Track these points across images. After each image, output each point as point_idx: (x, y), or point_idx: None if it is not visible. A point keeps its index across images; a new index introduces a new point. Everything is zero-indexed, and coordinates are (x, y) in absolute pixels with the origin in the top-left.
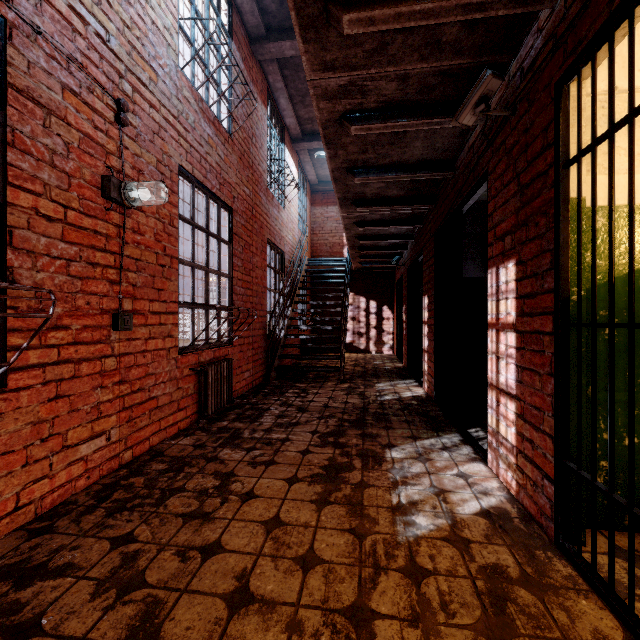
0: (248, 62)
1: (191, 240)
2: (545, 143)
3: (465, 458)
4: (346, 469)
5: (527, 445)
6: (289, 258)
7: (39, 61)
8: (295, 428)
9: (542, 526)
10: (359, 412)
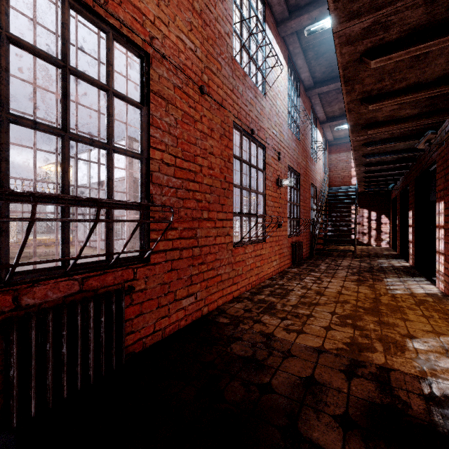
0: (304, 101)
1: (289, 192)
2: None
3: (424, 284)
4: (366, 281)
5: (446, 270)
6: (318, 190)
7: (269, 153)
8: (337, 270)
9: None
10: (368, 268)
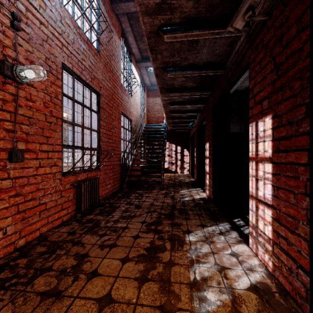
0: (110, 13)
1: (72, 109)
2: (300, 28)
3: (234, 240)
4: (160, 250)
5: (282, 241)
6: (135, 123)
7: None
8: (132, 219)
9: (297, 301)
10: (170, 208)
